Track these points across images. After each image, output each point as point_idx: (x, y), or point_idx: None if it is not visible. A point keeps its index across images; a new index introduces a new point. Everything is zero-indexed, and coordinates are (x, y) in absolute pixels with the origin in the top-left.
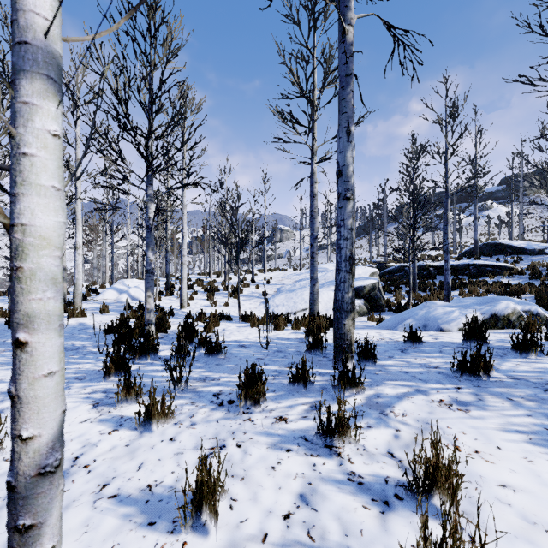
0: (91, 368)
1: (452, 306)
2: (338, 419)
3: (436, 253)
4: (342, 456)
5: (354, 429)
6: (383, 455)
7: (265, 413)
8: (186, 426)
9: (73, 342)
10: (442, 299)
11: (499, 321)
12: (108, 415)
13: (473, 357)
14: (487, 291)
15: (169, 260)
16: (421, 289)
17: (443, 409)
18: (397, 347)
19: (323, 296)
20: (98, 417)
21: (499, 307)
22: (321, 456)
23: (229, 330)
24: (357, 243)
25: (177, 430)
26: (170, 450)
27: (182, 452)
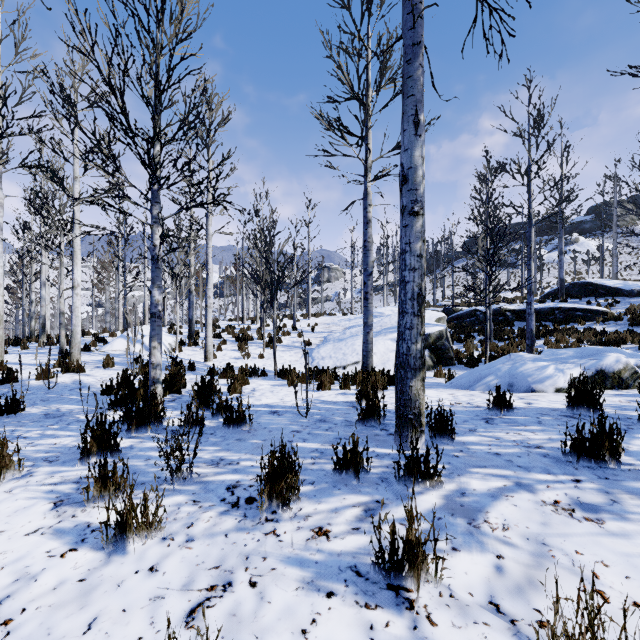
0: (70, 444)
1: (544, 360)
2: (409, 545)
3: (512, 295)
4: (416, 610)
5: (435, 561)
6: (482, 609)
7: (298, 522)
8: (178, 544)
9: (59, 405)
10: (523, 350)
11: (607, 379)
12: (69, 522)
13: (593, 434)
14: (579, 340)
15: (192, 303)
16: (497, 338)
17: (562, 518)
18: (479, 415)
19: (378, 347)
20: (55, 525)
21: (607, 362)
22: (382, 609)
23: (260, 391)
24: None
25: (164, 551)
26: (145, 591)
27: (163, 595)
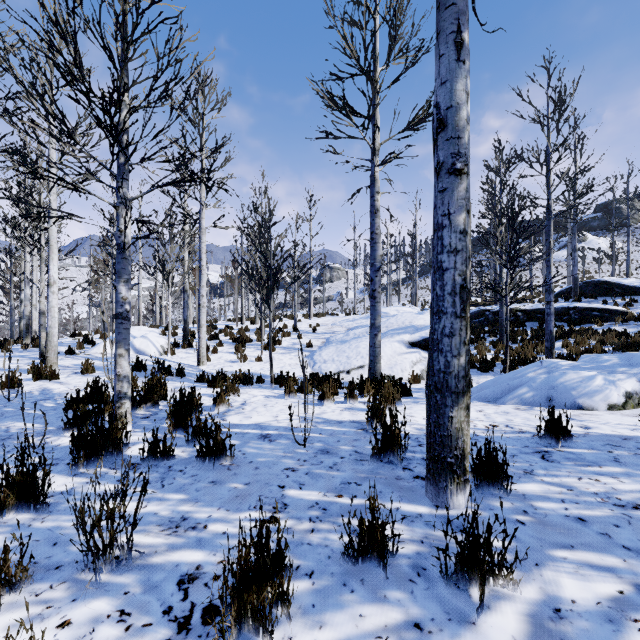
0: None
1: (585, 369)
2: None
3: (520, 295)
4: None
5: None
6: None
7: None
8: None
9: (11, 423)
10: (540, 352)
11: None
12: None
13: None
14: (600, 342)
15: (186, 302)
16: (510, 340)
17: None
18: (529, 445)
19: (385, 349)
20: None
21: None
22: None
23: (252, 404)
24: (422, 283)
25: None
26: None
27: None
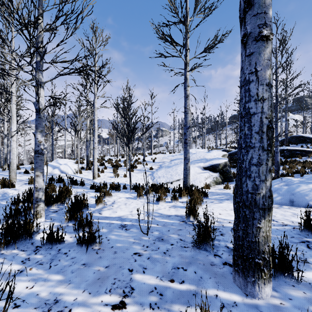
0: None
1: (309, 183)
2: None
3: None
4: None
5: None
6: None
7: None
8: None
9: None
10: None
11: None
12: None
13: None
14: (303, 167)
15: (88, 146)
16: None
17: None
18: (294, 236)
19: (191, 171)
20: None
21: None
22: None
23: (118, 203)
24: (207, 137)
25: None
26: None
27: None
